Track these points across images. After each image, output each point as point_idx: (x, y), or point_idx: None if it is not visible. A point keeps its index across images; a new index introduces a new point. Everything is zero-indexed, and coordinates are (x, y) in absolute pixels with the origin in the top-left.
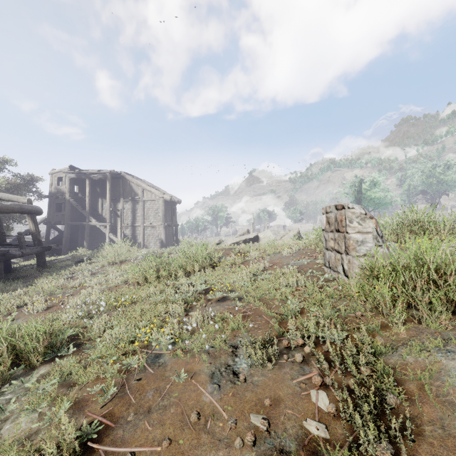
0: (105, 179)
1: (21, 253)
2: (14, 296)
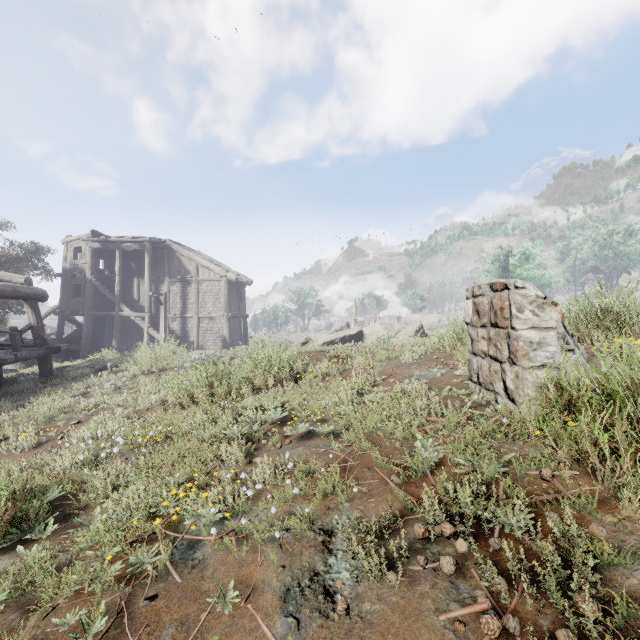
0: (142, 251)
1: (13, 357)
2: None
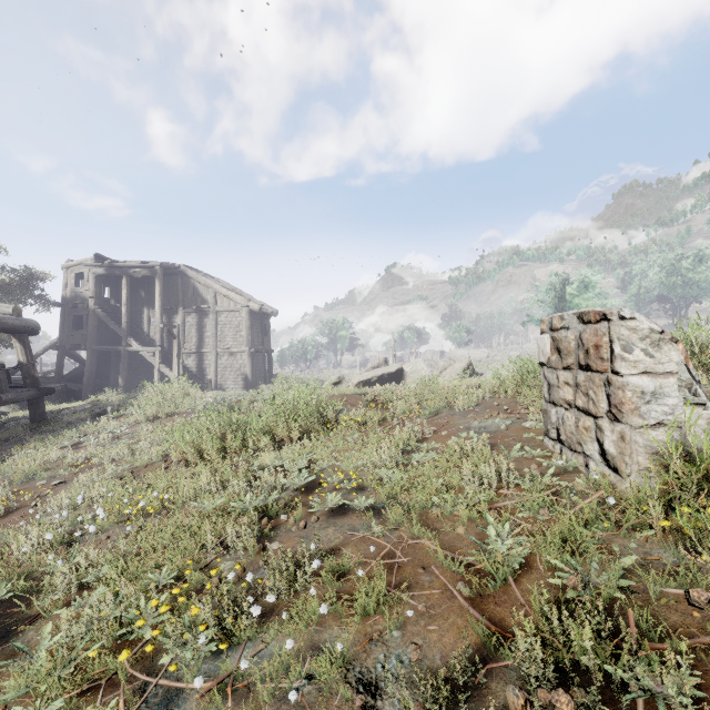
0: (153, 277)
1: None
2: None
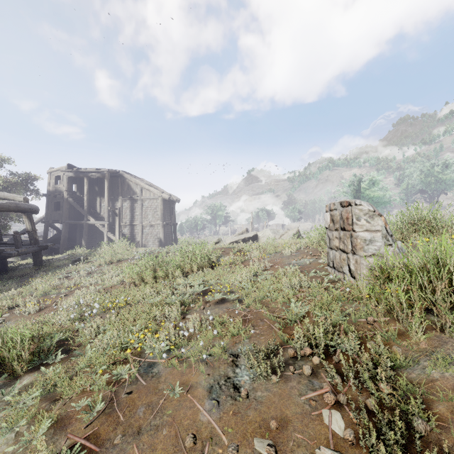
0: (103, 178)
1: (16, 252)
2: (7, 297)
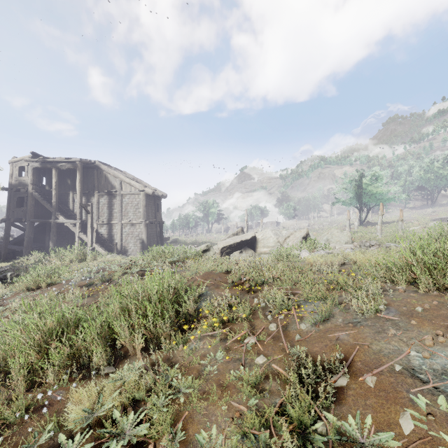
0: (76, 170)
1: None
2: None
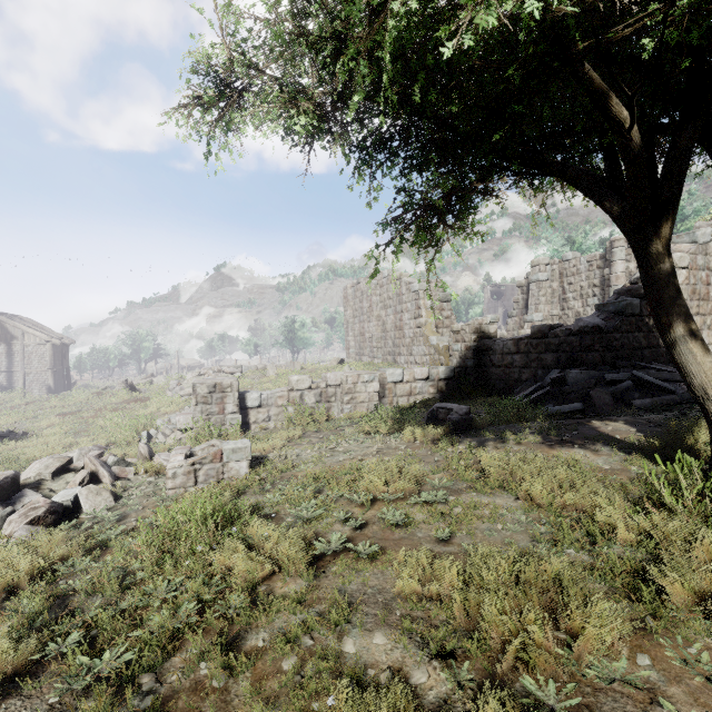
0: None
1: None
2: None
